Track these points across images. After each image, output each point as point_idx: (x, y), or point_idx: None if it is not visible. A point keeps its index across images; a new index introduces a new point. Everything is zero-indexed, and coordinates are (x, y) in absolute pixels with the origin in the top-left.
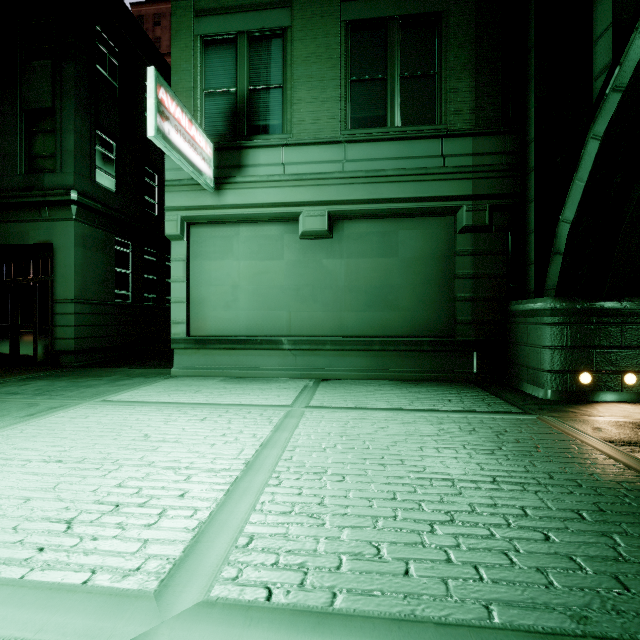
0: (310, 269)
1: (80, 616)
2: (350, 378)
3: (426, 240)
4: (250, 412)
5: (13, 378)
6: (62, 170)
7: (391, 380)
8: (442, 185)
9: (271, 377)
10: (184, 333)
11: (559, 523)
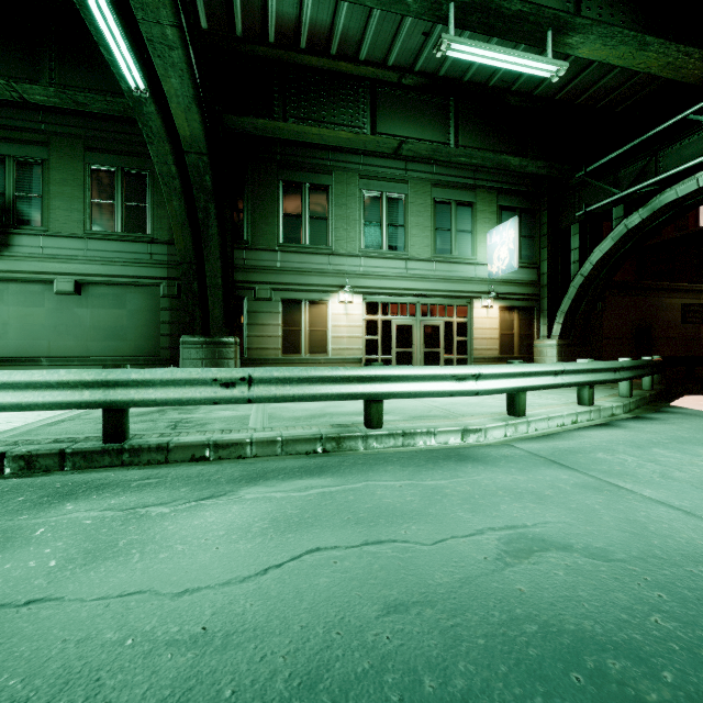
0: (65, 314)
1: None
2: None
3: (145, 300)
4: None
5: None
6: None
7: None
8: (150, 270)
9: None
10: None
11: None
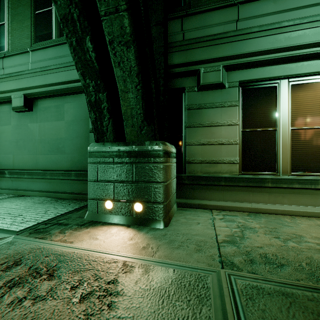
0: (23, 130)
1: None
2: (36, 195)
3: (78, 109)
4: None
5: None
6: None
7: (55, 198)
8: None
9: (1, 193)
10: None
11: None
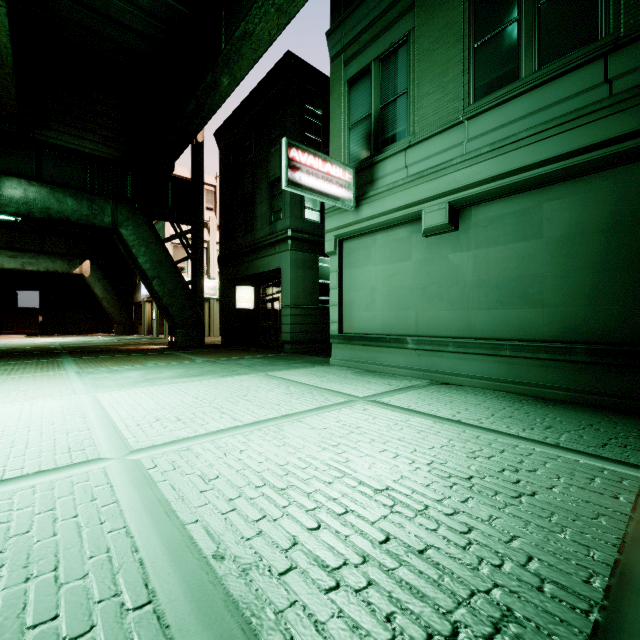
0: (436, 266)
1: (112, 446)
2: (474, 386)
3: (587, 207)
4: (323, 395)
5: (253, 356)
6: (284, 217)
7: (526, 395)
8: (606, 124)
9: (397, 374)
10: (337, 330)
11: (350, 531)
